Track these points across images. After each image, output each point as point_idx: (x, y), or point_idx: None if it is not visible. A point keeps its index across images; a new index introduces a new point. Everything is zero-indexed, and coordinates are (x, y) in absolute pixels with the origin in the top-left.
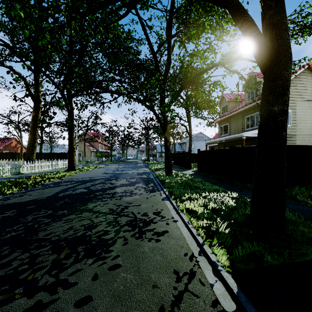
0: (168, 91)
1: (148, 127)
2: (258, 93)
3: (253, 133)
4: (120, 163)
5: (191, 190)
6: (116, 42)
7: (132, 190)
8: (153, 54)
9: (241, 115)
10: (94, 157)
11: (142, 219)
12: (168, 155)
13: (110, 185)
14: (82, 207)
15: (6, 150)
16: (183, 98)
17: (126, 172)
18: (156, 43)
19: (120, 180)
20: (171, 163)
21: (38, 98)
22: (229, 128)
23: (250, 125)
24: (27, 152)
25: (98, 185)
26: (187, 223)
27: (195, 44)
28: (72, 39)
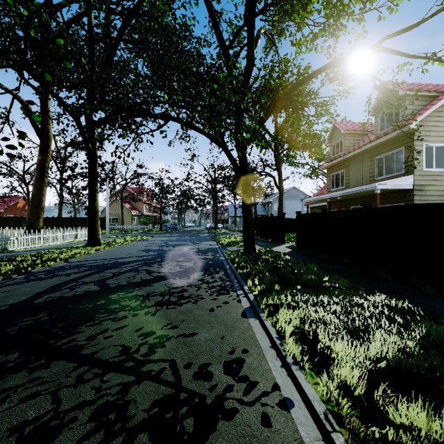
0: (249, 111)
1: (216, 180)
2: (400, 117)
3: (394, 184)
4: (174, 233)
5: (301, 292)
6: (163, 38)
7: (183, 288)
8: (224, 49)
9: (368, 155)
10: (137, 223)
11: (195, 393)
12: (248, 221)
13: (146, 274)
14: (62, 340)
15: (9, 214)
16: (269, 133)
17: (180, 248)
18: (228, 40)
19: (166, 263)
20: (253, 234)
21: (46, 134)
22: (346, 177)
23: (386, 171)
24: (29, 217)
25: (123, 275)
26: (326, 424)
27: (298, 21)
28: (93, 33)
